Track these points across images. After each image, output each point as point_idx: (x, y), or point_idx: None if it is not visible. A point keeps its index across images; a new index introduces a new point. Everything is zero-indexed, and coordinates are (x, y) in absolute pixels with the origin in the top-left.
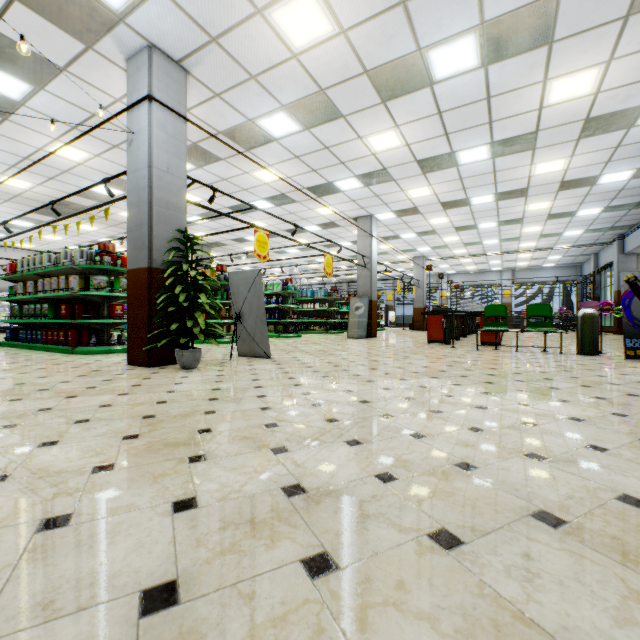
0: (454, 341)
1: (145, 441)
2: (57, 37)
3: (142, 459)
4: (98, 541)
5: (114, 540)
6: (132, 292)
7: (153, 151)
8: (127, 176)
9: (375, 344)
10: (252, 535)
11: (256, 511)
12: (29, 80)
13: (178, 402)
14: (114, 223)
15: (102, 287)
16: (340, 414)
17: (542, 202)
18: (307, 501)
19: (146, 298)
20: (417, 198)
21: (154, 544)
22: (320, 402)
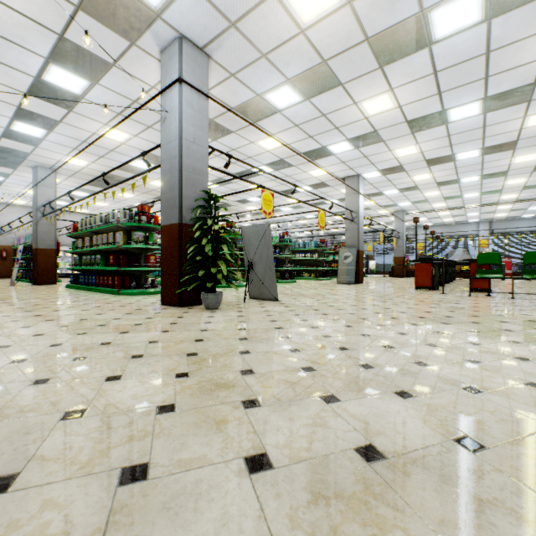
0: (440, 287)
1: (196, 380)
2: (109, 38)
3: (198, 400)
4: (181, 506)
5: (198, 506)
6: (165, 244)
7: (182, 125)
8: (161, 148)
9: (365, 289)
10: (351, 517)
11: (340, 480)
12: (88, 77)
13: (213, 341)
14: (146, 191)
15: (140, 241)
16: (371, 360)
17: (530, 154)
18: (393, 471)
19: (177, 249)
20: (403, 157)
21: (242, 518)
22: (344, 346)
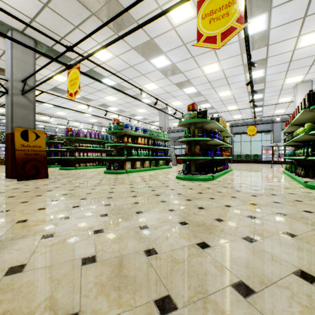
0: None
1: None
2: None
3: None
4: None
5: None
6: None
7: None
8: None
9: None
10: None
11: None
12: None
13: None
14: None
15: None
16: None
17: None
18: None
19: None
20: None
21: None
22: None
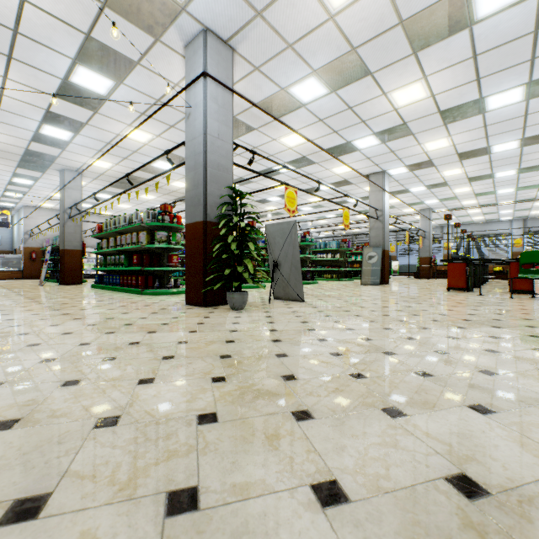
0: (474, 289)
1: (235, 386)
2: (134, 35)
3: (242, 410)
4: None
5: None
6: (190, 243)
7: (207, 120)
8: (185, 145)
9: (393, 290)
10: None
11: (441, 523)
12: (113, 77)
13: (245, 342)
14: (167, 192)
15: (163, 241)
16: (426, 366)
17: None
18: (507, 513)
19: (201, 247)
20: (433, 151)
21: None
22: (390, 350)
